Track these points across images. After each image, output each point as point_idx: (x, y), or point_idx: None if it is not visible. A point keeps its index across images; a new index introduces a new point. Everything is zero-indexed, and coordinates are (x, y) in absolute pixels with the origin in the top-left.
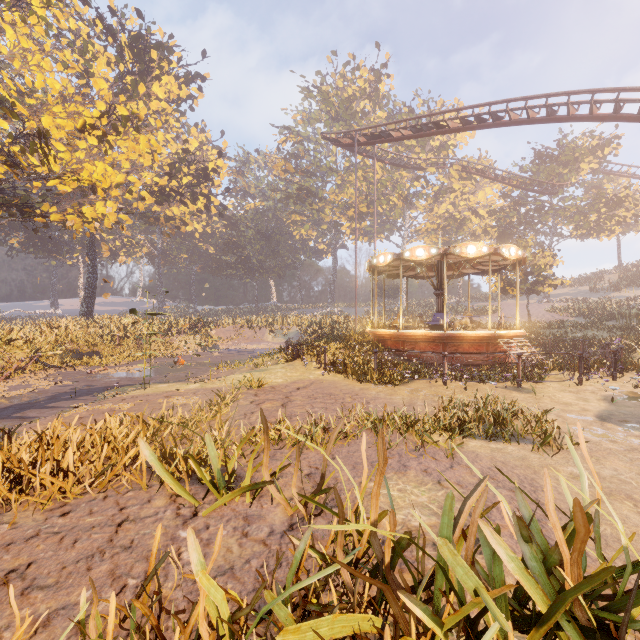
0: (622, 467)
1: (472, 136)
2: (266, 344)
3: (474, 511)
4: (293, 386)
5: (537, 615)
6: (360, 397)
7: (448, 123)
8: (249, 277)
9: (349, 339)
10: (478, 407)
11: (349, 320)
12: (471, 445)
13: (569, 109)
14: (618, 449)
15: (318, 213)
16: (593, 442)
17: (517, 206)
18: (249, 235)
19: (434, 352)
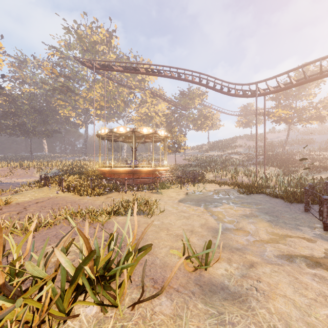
0: (173, 218)
1: (156, 78)
2: (33, 178)
3: (63, 246)
4: (34, 201)
5: (78, 283)
6: (76, 203)
7: (139, 69)
8: (25, 136)
9: (86, 173)
10: (129, 201)
11: (90, 163)
12: (118, 219)
13: (185, 76)
14: (176, 212)
15: (75, 102)
16: (169, 210)
17: (173, 114)
18: (25, 108)
19: (129, 178)
